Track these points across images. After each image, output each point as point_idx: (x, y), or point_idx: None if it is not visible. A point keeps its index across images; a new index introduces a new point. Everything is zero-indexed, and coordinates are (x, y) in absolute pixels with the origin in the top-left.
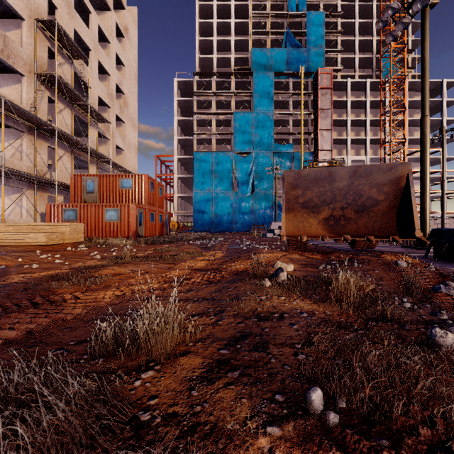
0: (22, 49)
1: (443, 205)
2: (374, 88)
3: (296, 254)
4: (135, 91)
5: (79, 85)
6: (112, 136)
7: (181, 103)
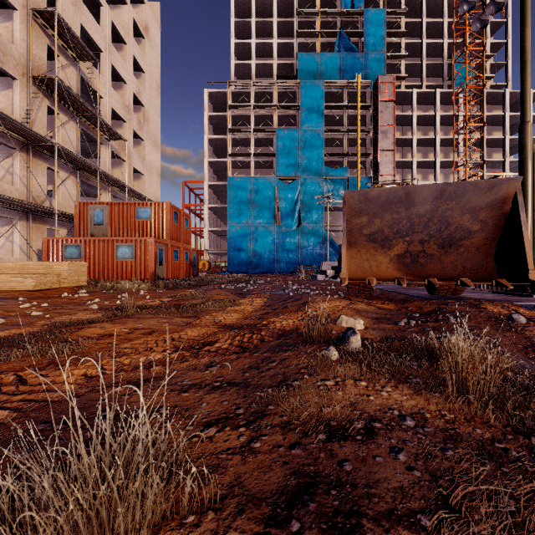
0: (13, 45)
1: (534, 240)
2: (445, 100)
3: (362, 303)
4: (157, 103)
5: (87, 94)
6: (129, 157)
7: (213, 119)
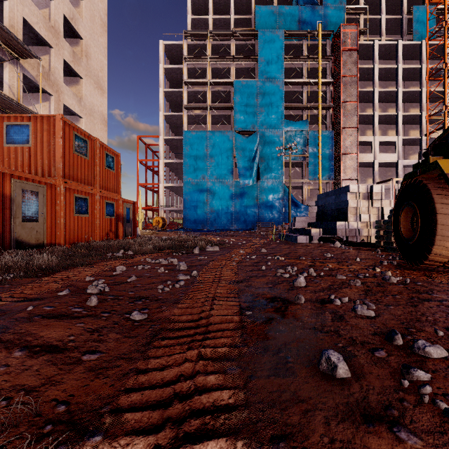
0: None
1: None
2: (405, 54)
3: None
4: (101, 41)
5: None
6: (56, 90)
7: (169, 73)
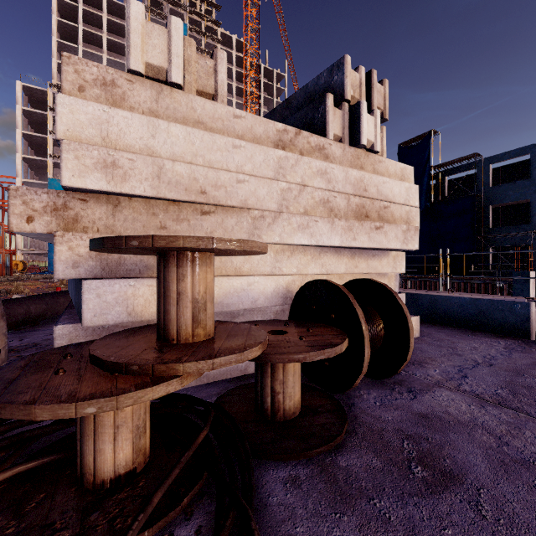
0: None
1: None
2: None
3: None
4: None
5: None
6: None
7: (29, 114)
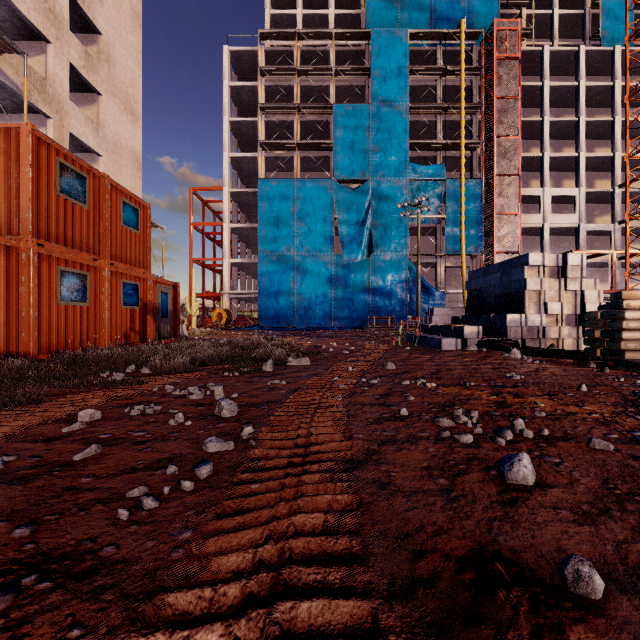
0: None
1: None
2: (588, 67)
3: None
4: (133, 41)
5: None
6: (56, 110)
7: (237, 95)
